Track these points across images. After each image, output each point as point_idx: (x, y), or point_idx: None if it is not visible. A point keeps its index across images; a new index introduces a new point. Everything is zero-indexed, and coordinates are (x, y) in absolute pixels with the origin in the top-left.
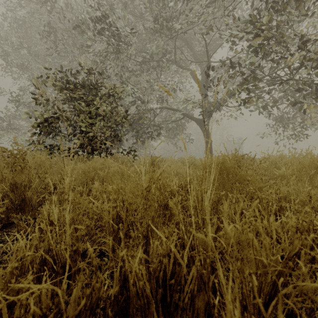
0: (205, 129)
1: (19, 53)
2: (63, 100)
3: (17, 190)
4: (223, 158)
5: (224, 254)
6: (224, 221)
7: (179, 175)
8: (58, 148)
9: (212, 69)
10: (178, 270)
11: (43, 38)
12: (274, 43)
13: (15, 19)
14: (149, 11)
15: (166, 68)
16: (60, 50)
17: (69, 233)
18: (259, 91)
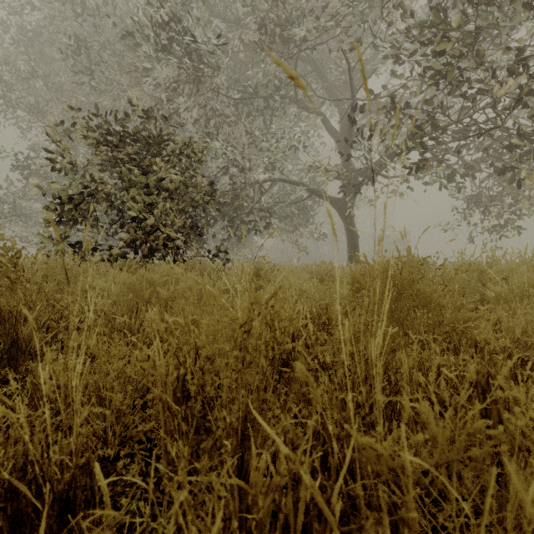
0: (348, 216)
1: (29, 87)
2: (102, 164)
3: (2, 323)
4: (392, 263)
5: (401, 457)
6: (513, 471)
7: (304, 294)
8: (93, 248)
9: (360, 110)
10: (318, 531)
11: (70, 58)
12: (470, 62)
13: (23, 28)
14: (251, 11)
15: (281, 110)
16: (99, 81)
17: (80, 418)
18: (441, 149)
